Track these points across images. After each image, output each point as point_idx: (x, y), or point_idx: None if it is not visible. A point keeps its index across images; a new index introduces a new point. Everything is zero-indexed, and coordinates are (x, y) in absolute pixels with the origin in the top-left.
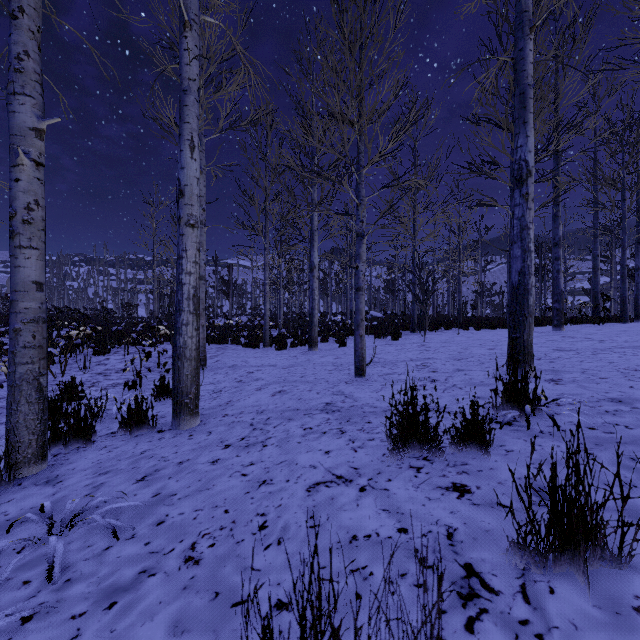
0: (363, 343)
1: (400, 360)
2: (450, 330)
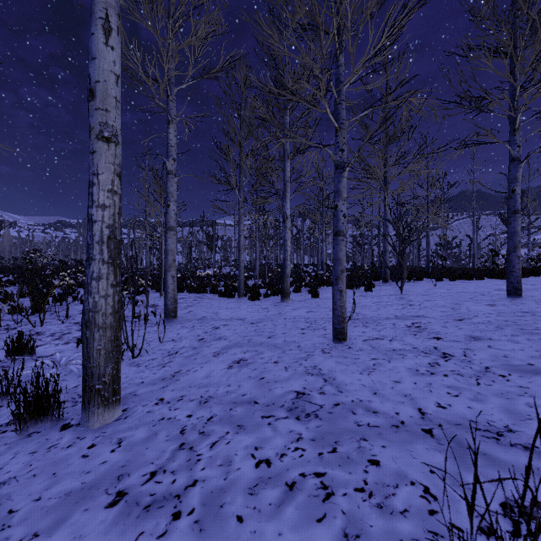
0: (343, 300)
1: (383, 317)
2: (422, 281)
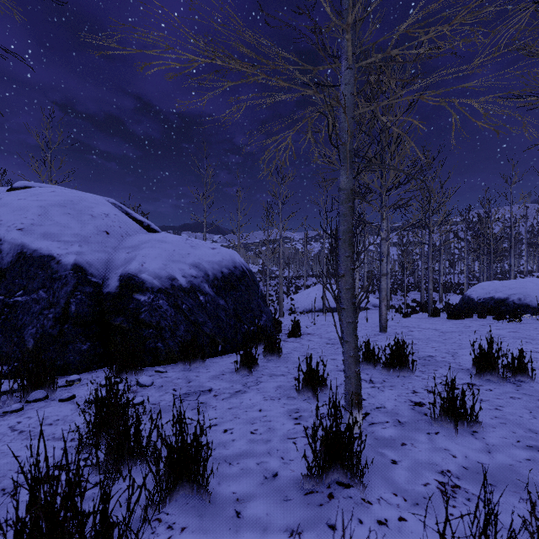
0: None
1: None
2: None
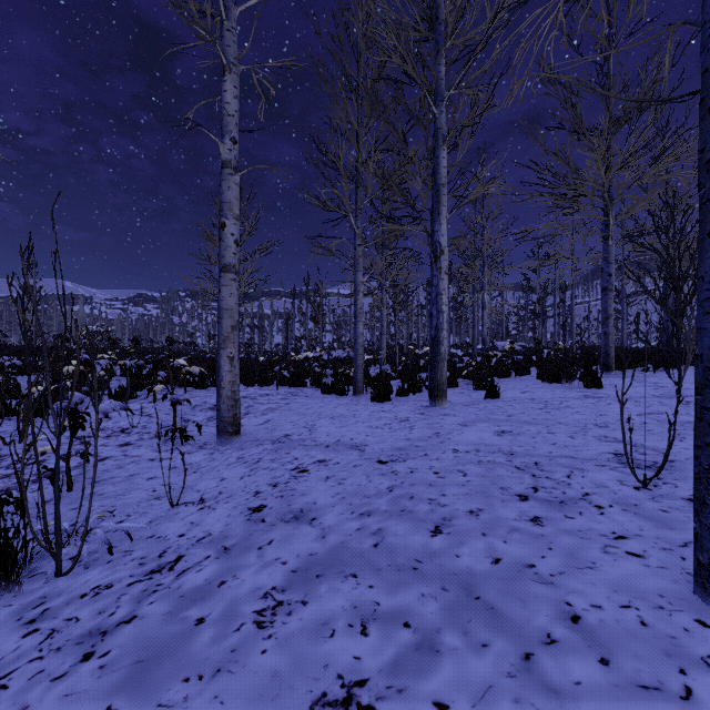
0: None
1: None
2: None
